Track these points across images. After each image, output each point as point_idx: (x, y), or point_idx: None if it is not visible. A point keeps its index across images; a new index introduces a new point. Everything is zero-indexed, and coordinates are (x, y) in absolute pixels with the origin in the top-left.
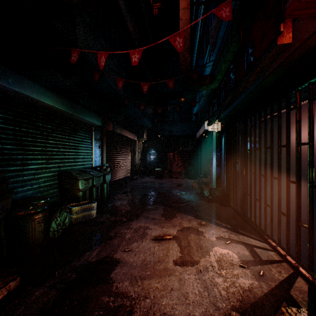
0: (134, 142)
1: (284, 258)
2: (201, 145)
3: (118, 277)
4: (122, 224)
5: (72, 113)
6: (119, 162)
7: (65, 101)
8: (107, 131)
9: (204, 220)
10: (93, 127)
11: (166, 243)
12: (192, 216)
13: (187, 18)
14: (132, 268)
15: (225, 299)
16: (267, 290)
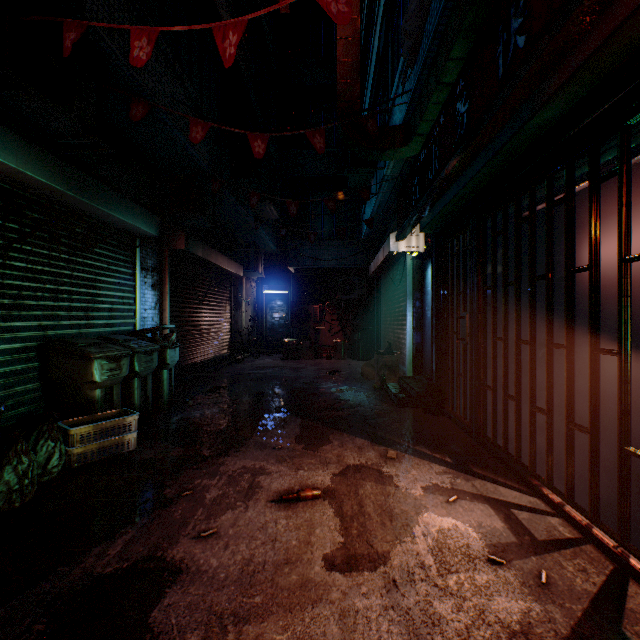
0: (238, 281)
1: (586, 533)
2: (379, 288)
3: (171, 620)
4: (199, 464)
5: (77, 197)
6: (202, 324)
7: (55, 164)
8: (173, 251)
9: (393, 448)
10: (137, 238)
11: (306, 508)
12: (366, 439)
13: None
14: (214, 588)
15: None
16: (567, 627)
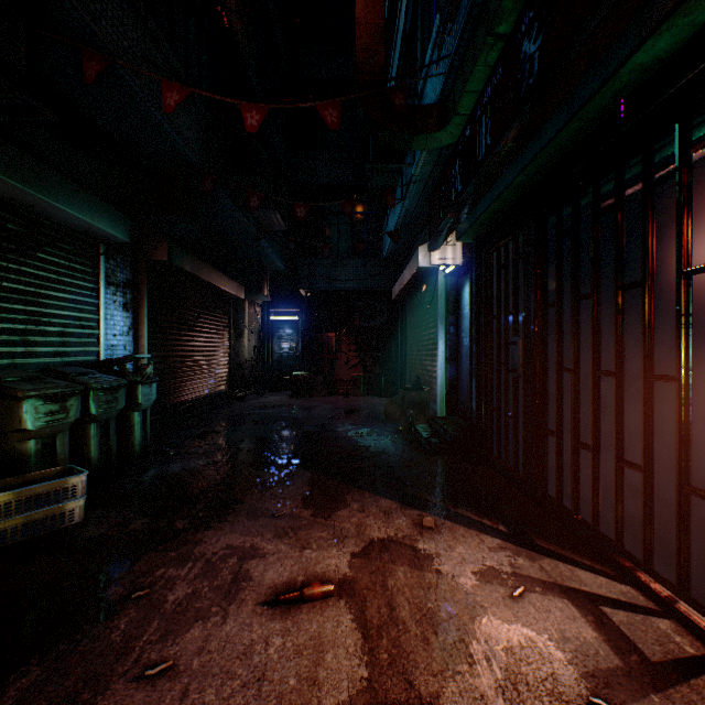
0: (239, 305)
1: None
2: (404, 314)
3: None
4: (167, 543)
5: (3, 178)
6: (192, 354)
7: None
8: (153, 263)
9: (430, 512)
10: (102, 244)
11: (312, 615)
12: (394, 499)
13: None
14: None
15: None
16: None
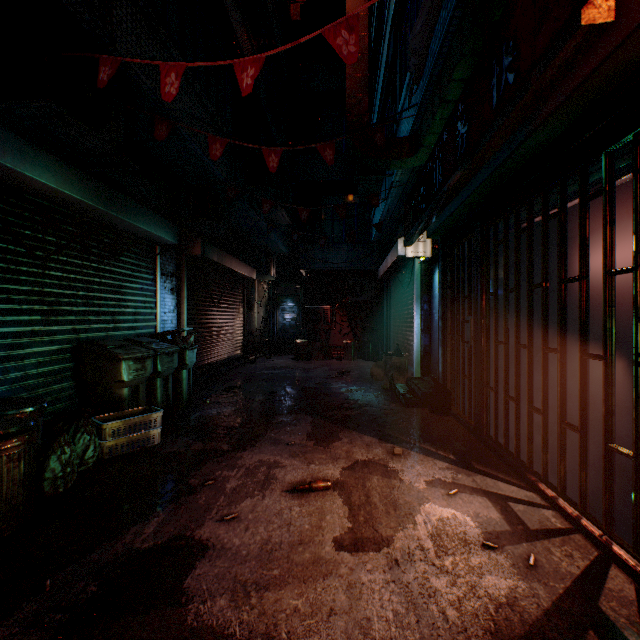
0: (250, 284)
1: (576, 524)
2: (389, 290)
3: (202, 586)
4: (219, 458)
5: (107, 211)
6: (217, 325)
7: (88, 182)
8: (190, 256)
9: (400, 445)
10: (158, 246)
11: (317, 498)
12: (374, 436)
13: (363, 14)
14: (238, 562)
15: (458, 630)
16: (549, 601)
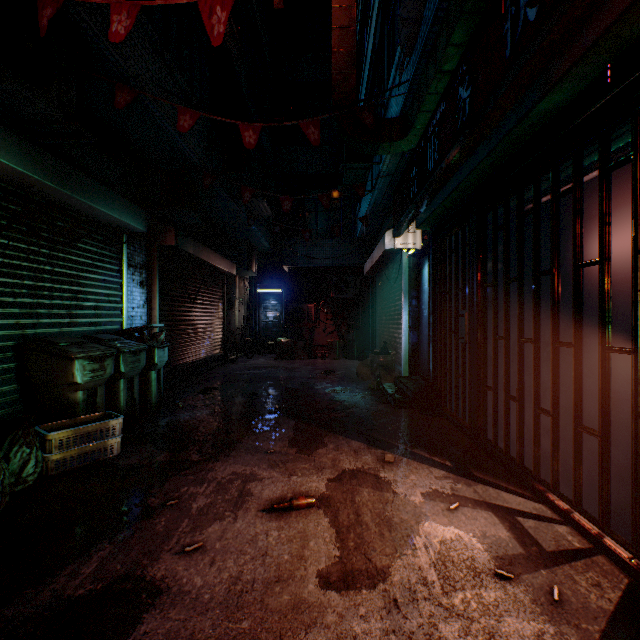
0: (231, 280)
1: (597, 543)
2: (374, 287)
3: None
4: (186, 470)
5: (58, 188)
6: (193, 323)
7: (33, 152)
8: (162, 247)
9: (391, 451)
10: (124, 234)
11: (299, 518)
12: (362, 441)
13: None
14: (197, 611)
15: None
16: None
